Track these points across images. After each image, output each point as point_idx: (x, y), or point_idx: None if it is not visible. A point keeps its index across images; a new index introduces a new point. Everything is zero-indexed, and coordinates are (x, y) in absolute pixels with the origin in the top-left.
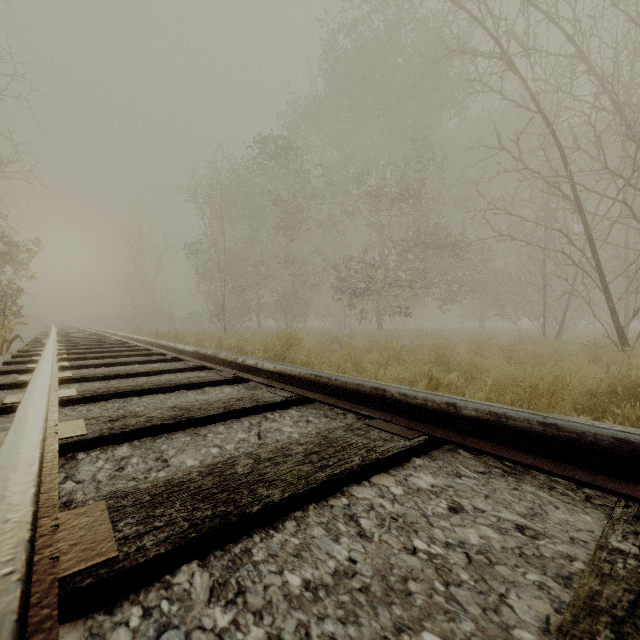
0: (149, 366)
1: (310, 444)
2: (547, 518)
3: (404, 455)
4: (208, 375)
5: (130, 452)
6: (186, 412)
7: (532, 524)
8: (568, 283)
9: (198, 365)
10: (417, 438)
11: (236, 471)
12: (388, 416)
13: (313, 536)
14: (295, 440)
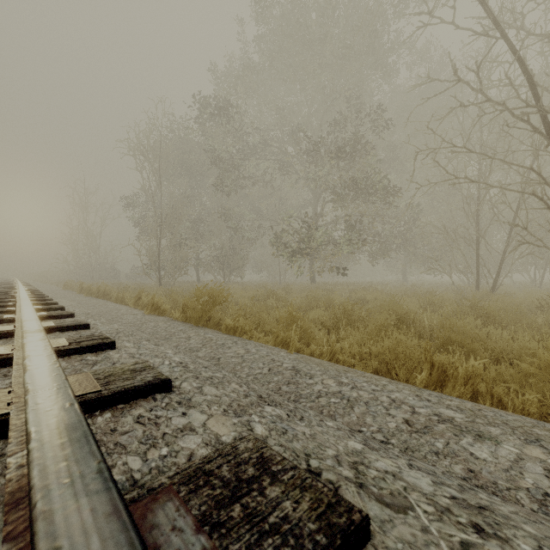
0: None
1: None
2: None
3: None
4: None
5: None
6: None
7: None
8: (528, 232)
9: (6, 354)
10: None
11: None
12: None
13: None
14: None
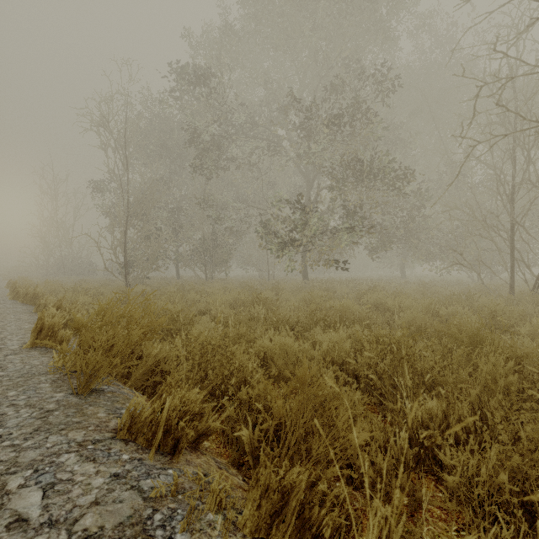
0: None
1: None
2: None
3: None
4: None
5: None
6: None
7: None
8: None
9: None
10: None
11: None
12: None
13: None
14: None
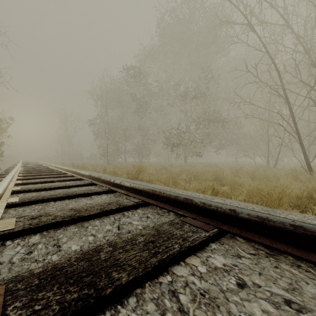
0: (64, 183)
1: (148, 235)
2: (304, 293)
3: (205, 242)
4: (95, 188)
5: (39, 240)
6: (77, 212)
7: (295, 298)
8: (281, 139)
9: (90, 182)
10: (212, 230)
11: (100, 257)
12: (194, 215)
13: (148, 312)
14: (139, 232)
